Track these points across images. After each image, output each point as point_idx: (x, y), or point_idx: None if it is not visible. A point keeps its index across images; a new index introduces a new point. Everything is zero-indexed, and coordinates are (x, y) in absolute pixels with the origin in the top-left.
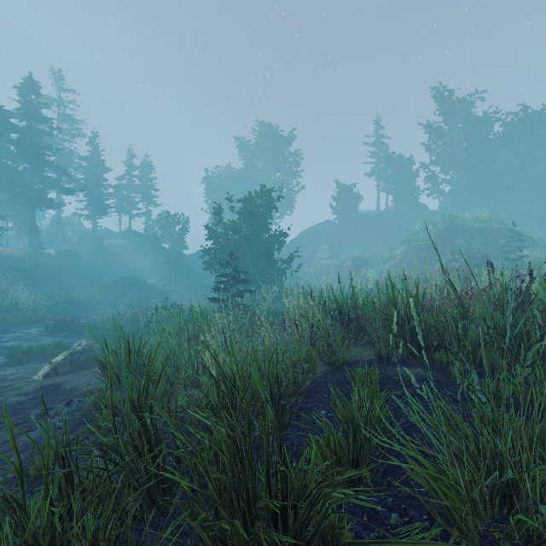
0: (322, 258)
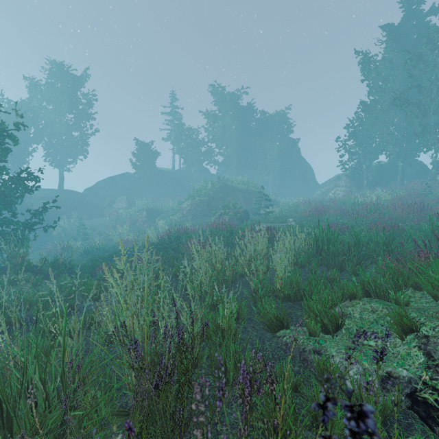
0: (119, 208)
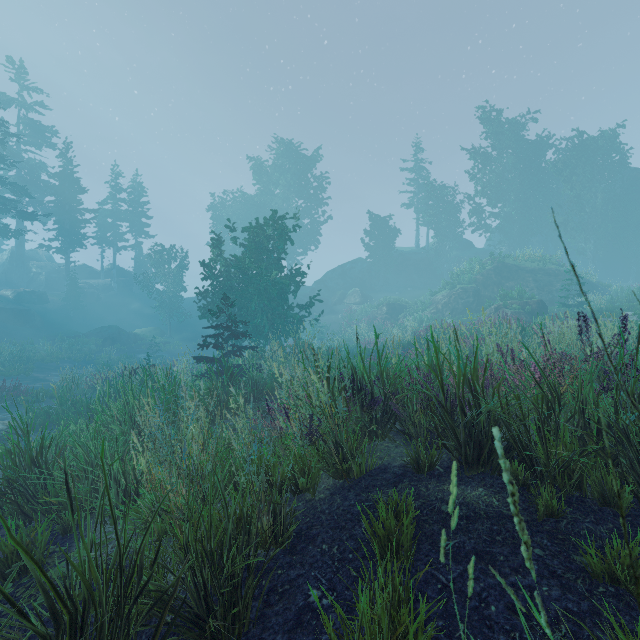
0: (352, 303)
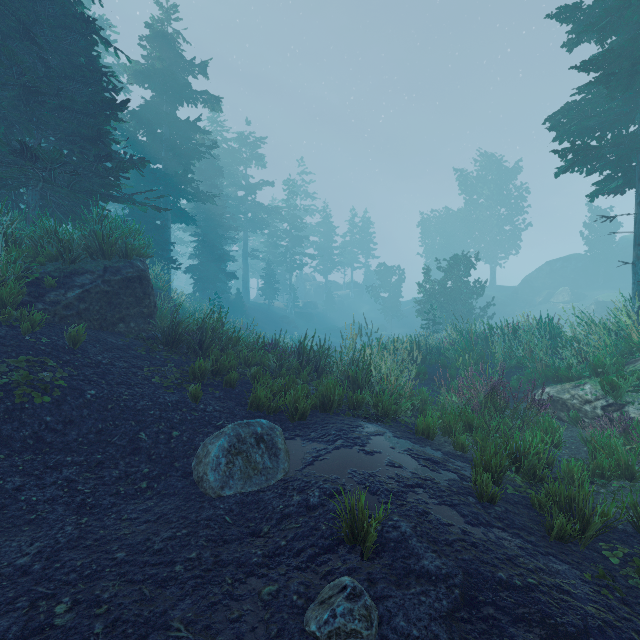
0: (559, 302)
